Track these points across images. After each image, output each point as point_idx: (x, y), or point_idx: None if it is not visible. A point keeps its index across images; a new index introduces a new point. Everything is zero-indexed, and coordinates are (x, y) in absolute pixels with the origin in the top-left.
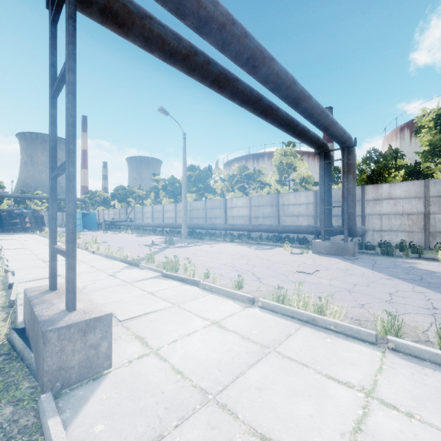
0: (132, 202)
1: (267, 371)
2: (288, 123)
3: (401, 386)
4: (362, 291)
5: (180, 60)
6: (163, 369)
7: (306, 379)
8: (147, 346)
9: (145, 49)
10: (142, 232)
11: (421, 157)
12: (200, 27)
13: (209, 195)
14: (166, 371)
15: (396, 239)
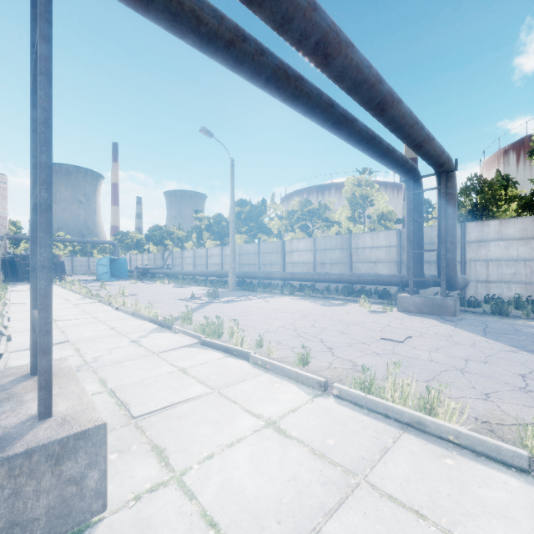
0: (170, 245)
1: (358, 526)
2: (368, 140)
3: None
4: (479, 371)
5: (222, 49)
6: (187, 516)
7: None
8: (167, 467)
9: (173, 31)
10: (181, 282)
11: None
12: None
13: (263, 236)
14: (191, 521)
15: (508, 293)
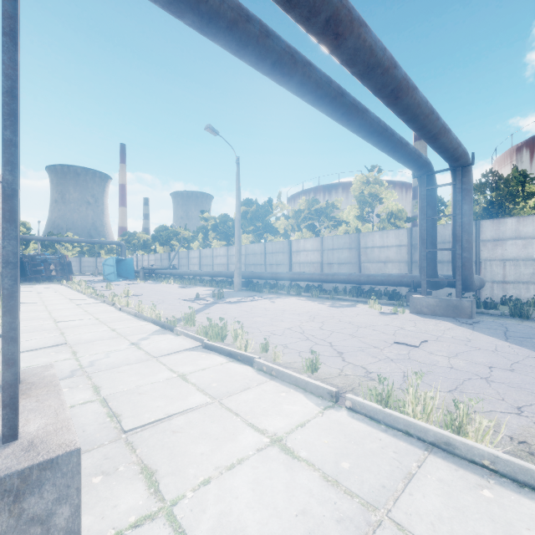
0: (176, 245)
1: None
2: (379, 132)
3: None
4: (507, 381)
5: (224, 30)
6: None
7: None
8: (157, 494)
9: (171, 10)
10: (186, 282)
11: None
12: None
13: (269, 236)
14: None
15: (527, 294)
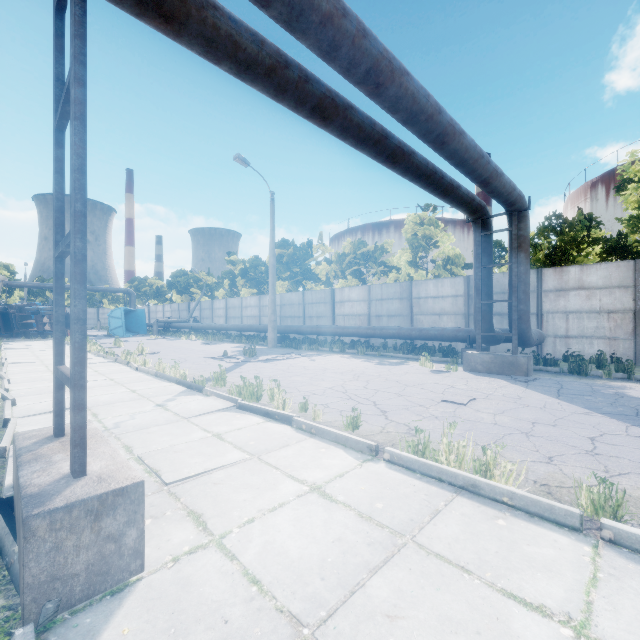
0: (197, 293)
1: (402, 580)
2: (428, 175)
3: (635, 616)
4: (546, 435)
5: (262, 76)
6: (229, 575)
7: (469, 598)
8: (206, 531)
9: (208, 57)
10: (211, 338)
11: (626, 226)
12: (292, 19)
13: (308, 283)
14: (233, 579)
15: (590, 349)
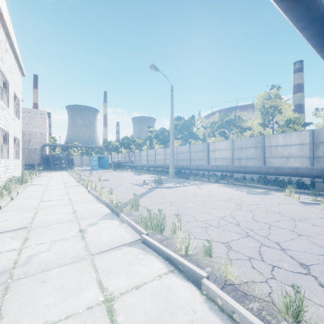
0: (133, 148)
1: None
2: (323, 19)
3: None
4: None
5: None
6: None
7: None
8: None
9: None
10: (138, 171)
11: None
12: None
13: (192, 140)
14: None
15: None
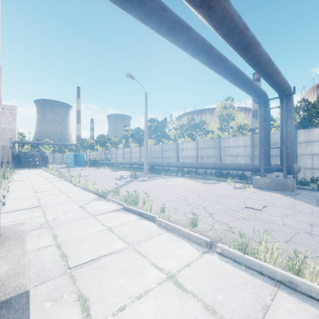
0: (109, 146)
1: None
2: (235, 73)
3: None
4: None
5: (136, 5)
6: None
7: None
8: (87, 318)
9: None
10: (115, 168)
11: None
12: None
13: (164, 140)
14: None
15: None
